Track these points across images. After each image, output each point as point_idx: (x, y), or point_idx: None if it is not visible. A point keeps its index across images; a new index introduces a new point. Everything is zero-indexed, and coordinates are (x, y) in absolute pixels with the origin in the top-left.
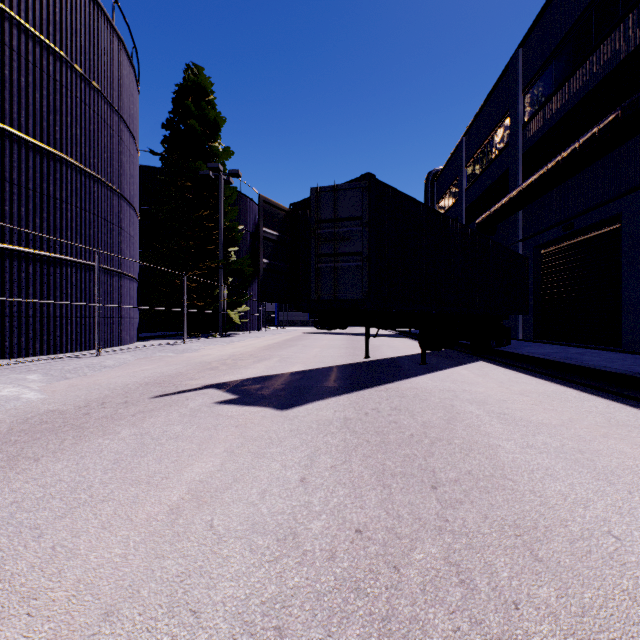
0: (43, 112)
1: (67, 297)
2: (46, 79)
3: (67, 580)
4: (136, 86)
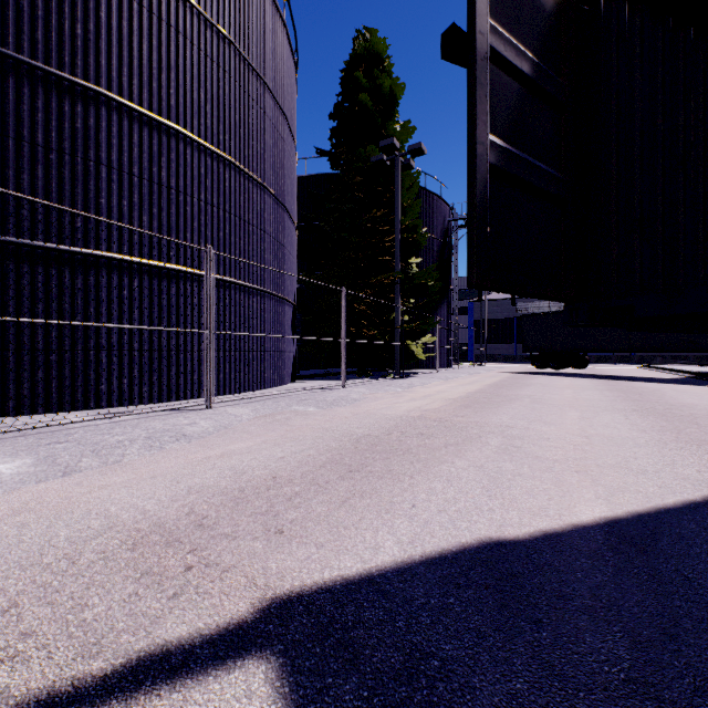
0: (152, 69)
1: (186, 323)
2: (156, 24)
3: None
4: (290, 53)
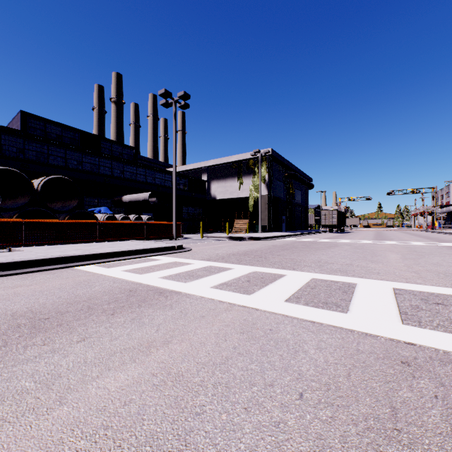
0: None
1: None
2: None
3: (217, 326)
4: None
